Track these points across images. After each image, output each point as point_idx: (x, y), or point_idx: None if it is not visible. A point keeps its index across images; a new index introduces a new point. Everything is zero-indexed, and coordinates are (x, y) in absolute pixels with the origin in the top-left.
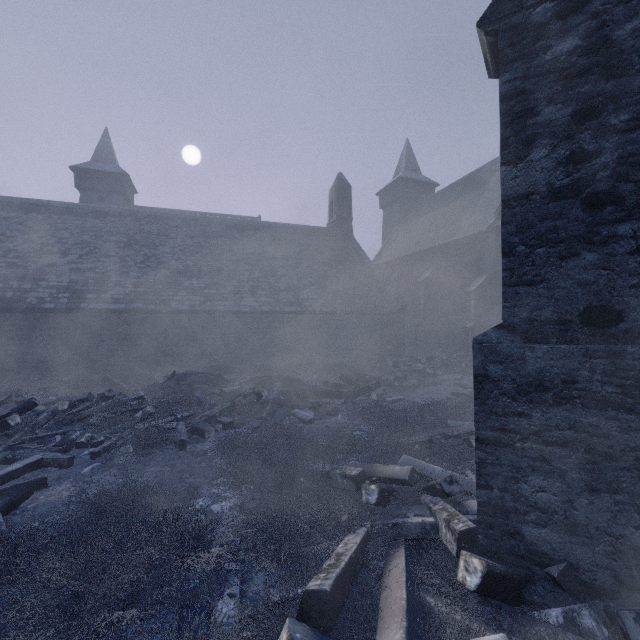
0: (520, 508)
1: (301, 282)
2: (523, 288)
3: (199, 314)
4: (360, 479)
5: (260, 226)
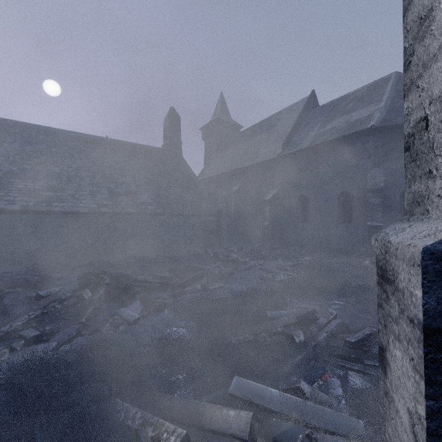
0: None
1: (138, 189)
2: None
3: (33, 214)
4: None
5: (103, 141)
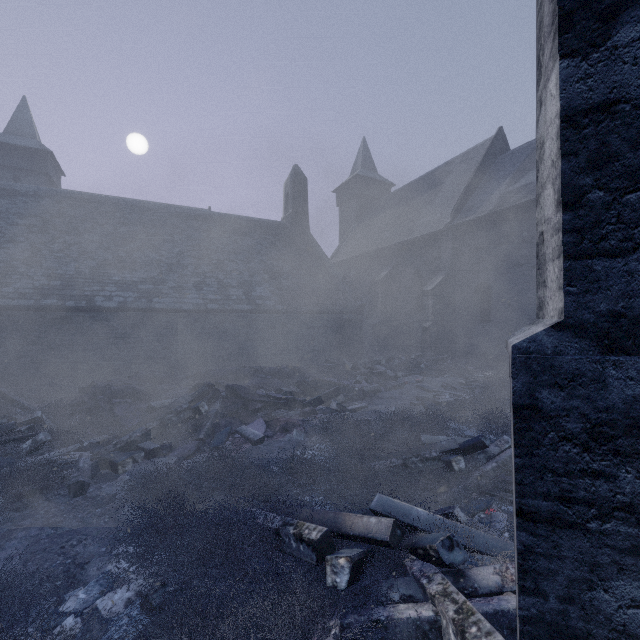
0: (597, 633)
1: (253, 278)
2: (601, 261)
3: (131, 312)
4: (323, 545)
5: (208, 216)
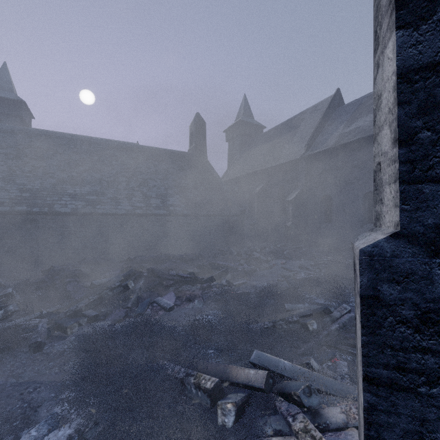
0: None
1: (168, 191)
2: (429, 186)
3: (81, 216)
4: (215, 392)
5: (136, 148)
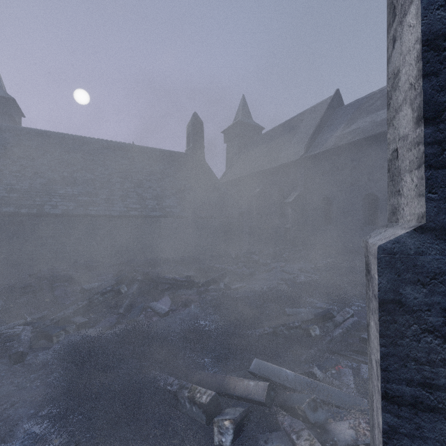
0: None
1: (164, 193)
2: None
3: (72, 217)
4: (211, 407)
5: (131, 148)
